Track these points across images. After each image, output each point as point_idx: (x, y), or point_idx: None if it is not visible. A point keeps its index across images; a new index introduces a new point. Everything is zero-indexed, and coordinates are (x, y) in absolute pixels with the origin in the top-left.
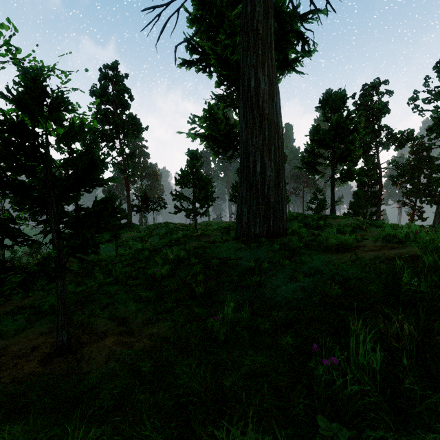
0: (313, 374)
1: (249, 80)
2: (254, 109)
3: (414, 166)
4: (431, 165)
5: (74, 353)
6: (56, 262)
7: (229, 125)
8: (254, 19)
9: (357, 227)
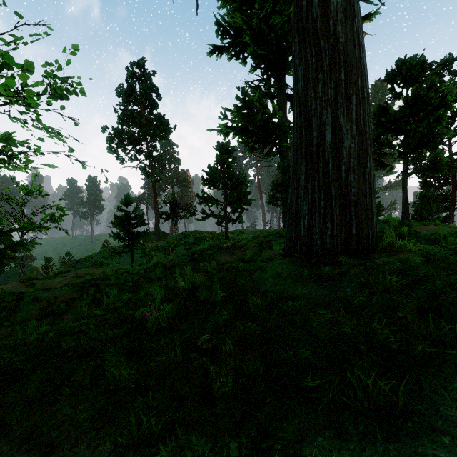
0: None
1: None
2: (320, 39)
3: None
4: None
5: None
6: None
7: (267, 114)
8: None
9: None
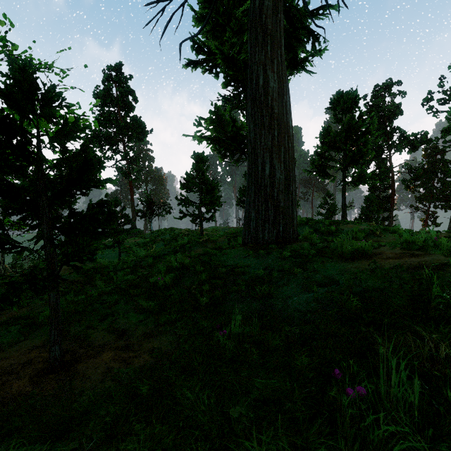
0: (333, 403)
1: (258, 77)
2: (263, 108)
3: (428, 170)
4: (445, 168)
5: (68, 369)
6: (48, 271)
7: (237, 127)
8: (263, 13)
9: (370, 232)
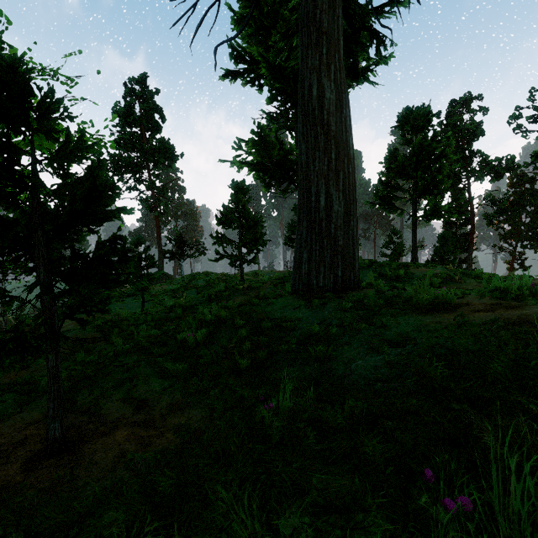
0: (421, 513)
1: (311, 87)
2: (317, 125)
3: (514, 202)
4: (535, 200)
5: (71, 452)
6: (46, 327)
7: (284, 150)
8: (317, 9)
9: (447, 278)
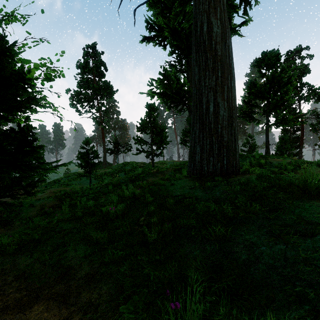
0: None
1: (202, 25)
2: (207, 52)
3: None
4: None
5: None
6: None
7: (180, 84)
8: None
9: (297, 165)
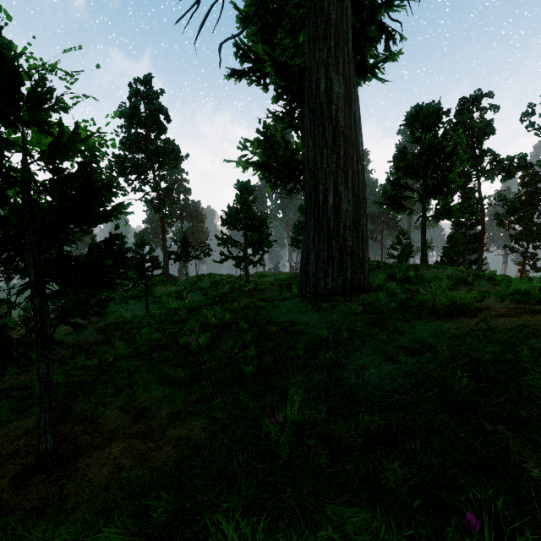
0: None
1: (318, 81)
2: (325, 121)
3: (526, 202)
4: None
5: (64, 466)
6: (37, 333)
7: (290, 150)
8: None
9: (459, 279)
